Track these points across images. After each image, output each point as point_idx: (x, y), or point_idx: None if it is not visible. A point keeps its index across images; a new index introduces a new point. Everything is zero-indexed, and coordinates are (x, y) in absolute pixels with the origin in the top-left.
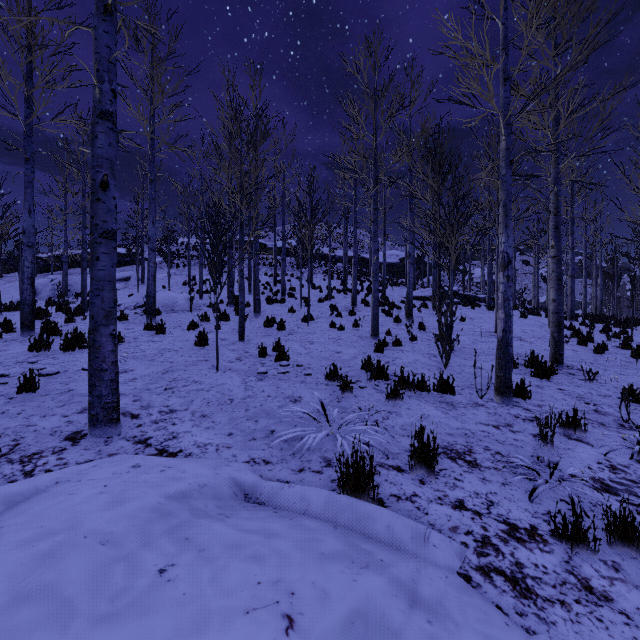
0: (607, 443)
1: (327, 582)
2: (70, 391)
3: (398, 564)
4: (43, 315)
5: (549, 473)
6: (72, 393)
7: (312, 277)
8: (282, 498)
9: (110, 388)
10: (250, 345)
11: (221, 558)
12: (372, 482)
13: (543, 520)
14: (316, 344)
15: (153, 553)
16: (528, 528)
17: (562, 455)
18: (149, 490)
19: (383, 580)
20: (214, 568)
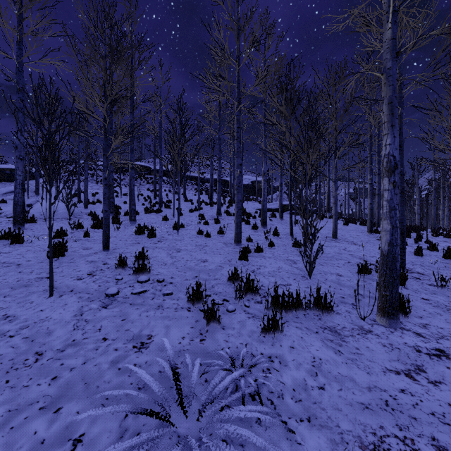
0: None
1: None
2: None
3: None
4: None
5: None
6: None
7: (185, 192)
8: None
9: None
10: (113, 255)
11: None
12: None
13: None
14: (183, 252)
15: None
16: None
17: None
18: None
19: None
20: None
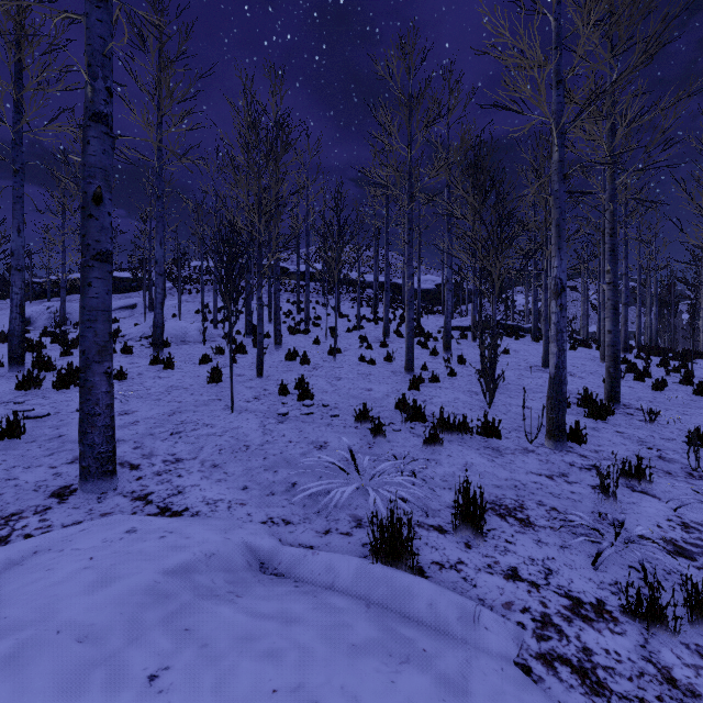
0: (676, 496)
1: (359, 686)
2: (61, 437)
3: (444, 655)
4: (36, 347)
5: (613, 533)
6: (63, 439)
7: (339, 305)
8: (305, 568)
9: (104, 435)
10: (270, 382)
11: (228, 656)
12: (411, 549)
13: (611, 592)
14: (344, 380)
15: (143, 652)
16: (594, 603)
17: (626, 511)
18: (144, 564)
19: (427, 679)
20: (219, 671)
